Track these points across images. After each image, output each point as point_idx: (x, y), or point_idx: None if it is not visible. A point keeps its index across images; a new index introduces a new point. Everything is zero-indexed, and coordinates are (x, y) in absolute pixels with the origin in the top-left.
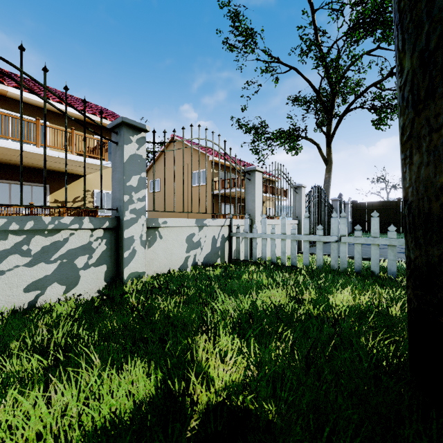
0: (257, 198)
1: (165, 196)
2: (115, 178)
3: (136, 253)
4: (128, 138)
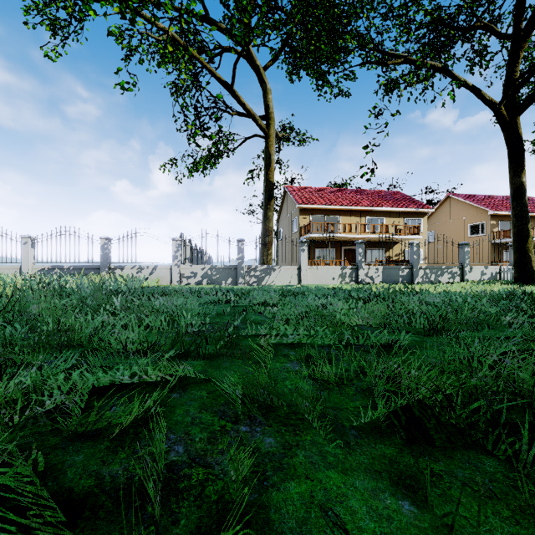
0: None
1: (473, 259)
2: (460, 256)
3: (467, 274)
4: (465, 247)
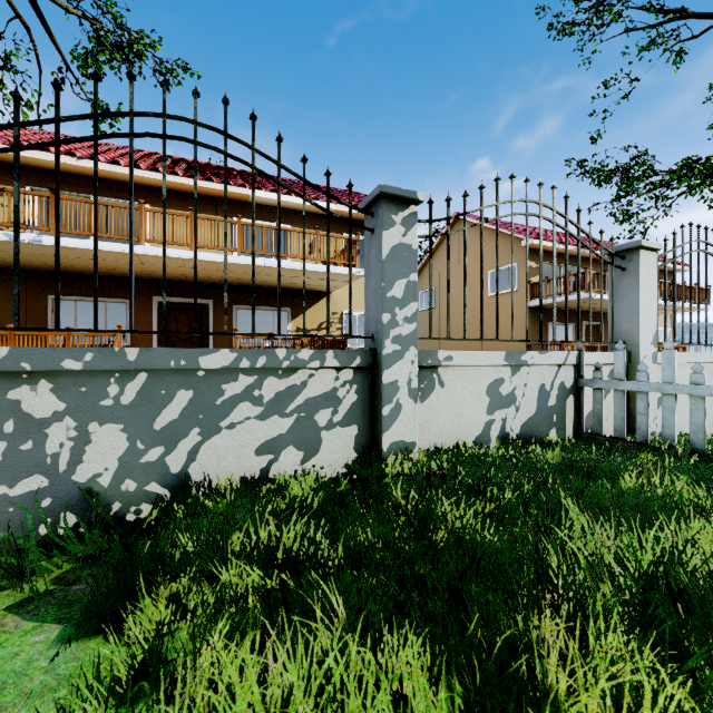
0: (642, 306)
1: (448, 312)
2: (369, 288)
3: (400, 410)
4: (389, 219)
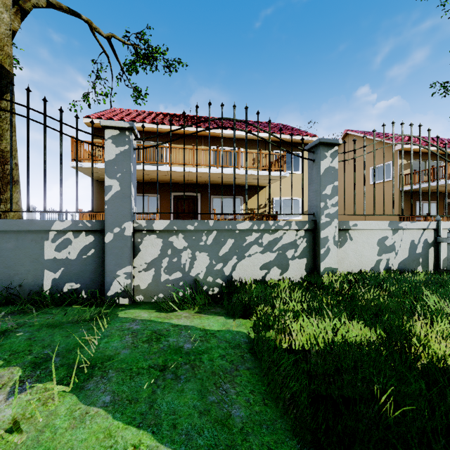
0: None
1: (354, 200)
2: (311, 189)
3: (329, 251)
4: (323, 155)
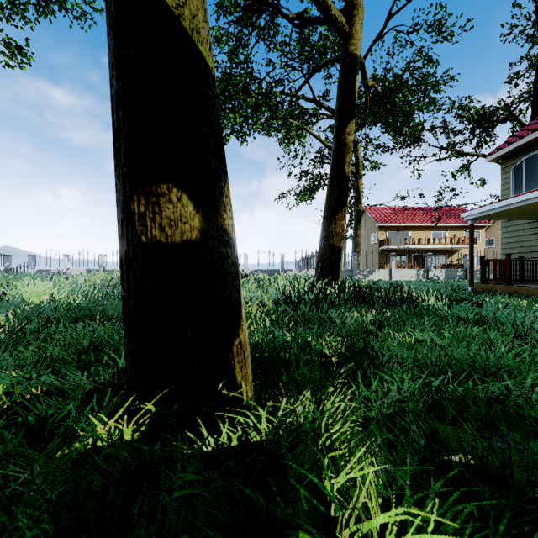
0: None
1: None
2: None
3: None
4: None
